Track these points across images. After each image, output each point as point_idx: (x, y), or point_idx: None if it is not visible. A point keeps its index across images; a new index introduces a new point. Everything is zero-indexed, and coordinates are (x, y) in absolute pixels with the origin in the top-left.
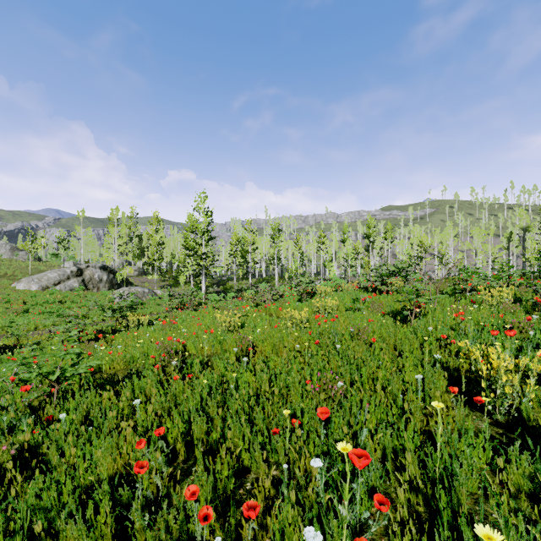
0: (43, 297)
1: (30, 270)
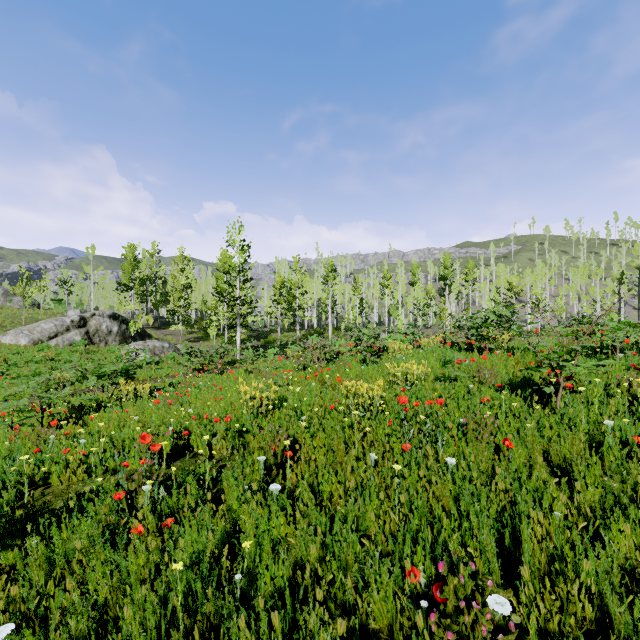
0: (33, 353)
1: (25, 319)
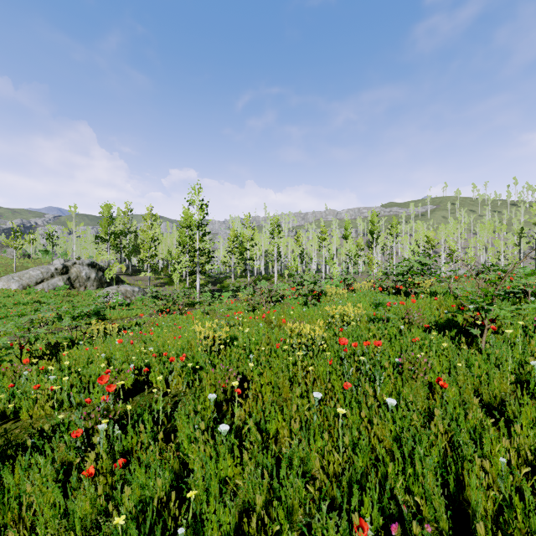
0: (22, 296)
1: (16, 267)
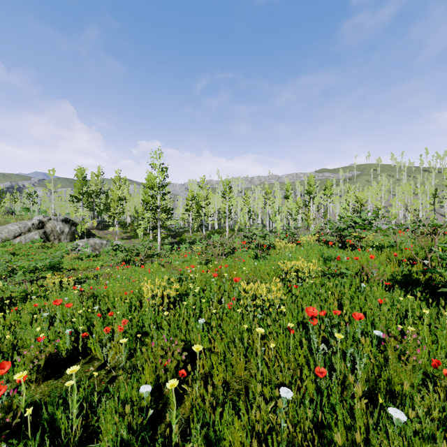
0: None
1: None
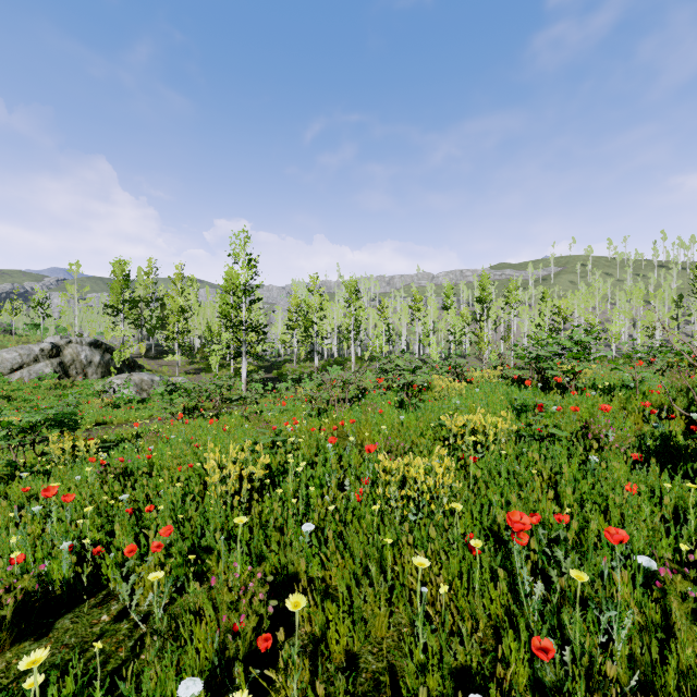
0: None
1: None
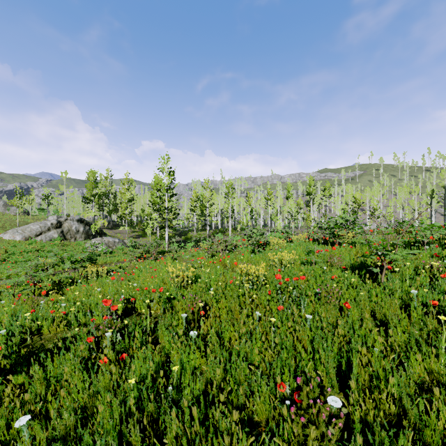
0: (25, 246)
1: (19, 222)
